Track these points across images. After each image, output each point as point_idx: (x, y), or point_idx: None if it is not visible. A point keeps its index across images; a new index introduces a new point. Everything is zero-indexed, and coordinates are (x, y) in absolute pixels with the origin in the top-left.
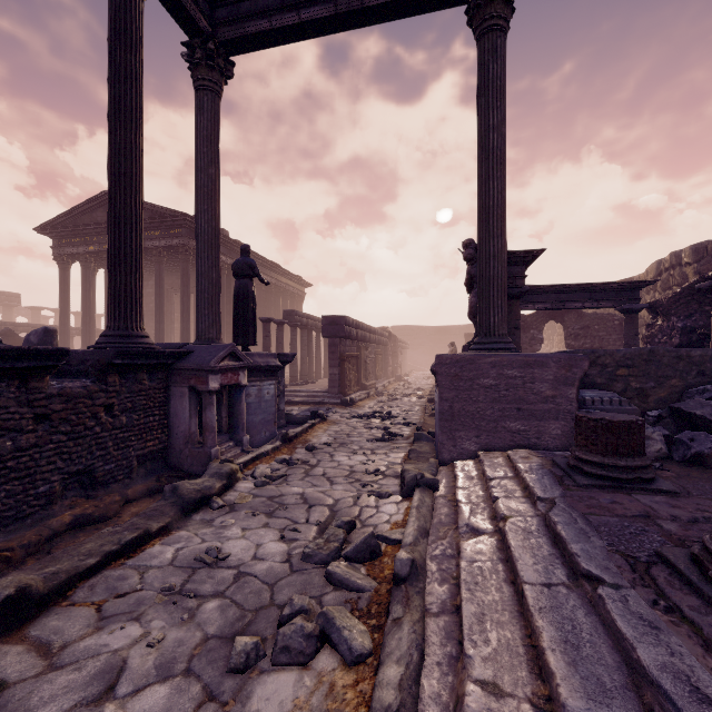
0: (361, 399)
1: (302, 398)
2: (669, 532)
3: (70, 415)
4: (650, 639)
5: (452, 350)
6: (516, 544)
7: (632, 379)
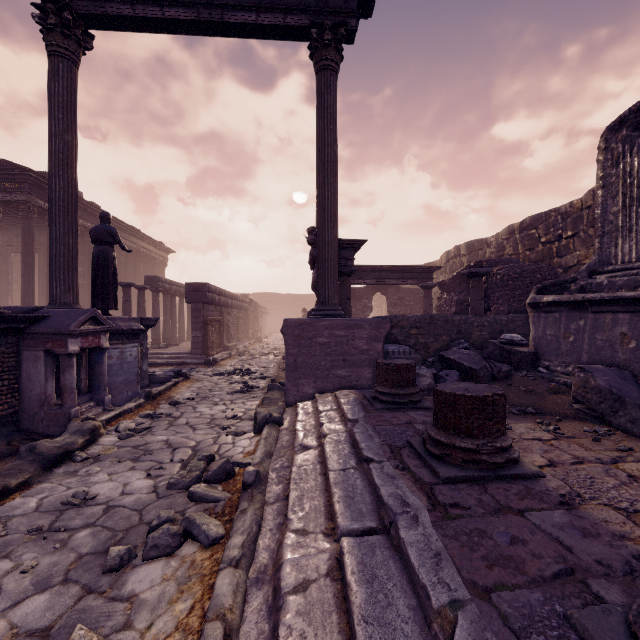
0: (223, 359)
1: (165, 360)
2: (418, 430)
3: None
4: (389, 483)
5: (304, 315)
6: (329, 450)
7: (420, 337)
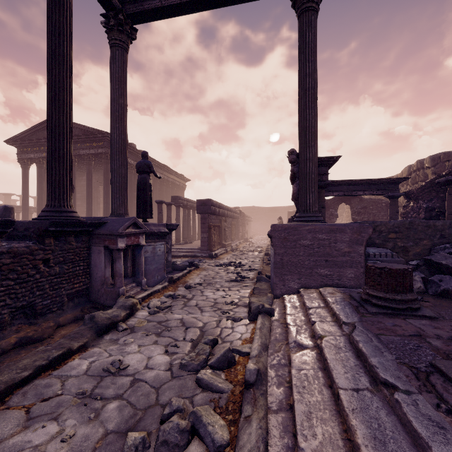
0: (221, 254)
1: (183, 253)
2: (436, 347)
3: (16, 267)
4: (440, 438)
5: (280, 222)
6: (331, 357)
7: (398, 241)
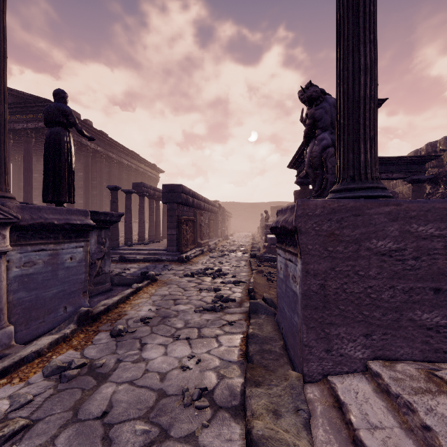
0: (195, 256)
1: (143, 256)
2: None
3: None
4: None
5: (265, 217)
6: None
7: None
